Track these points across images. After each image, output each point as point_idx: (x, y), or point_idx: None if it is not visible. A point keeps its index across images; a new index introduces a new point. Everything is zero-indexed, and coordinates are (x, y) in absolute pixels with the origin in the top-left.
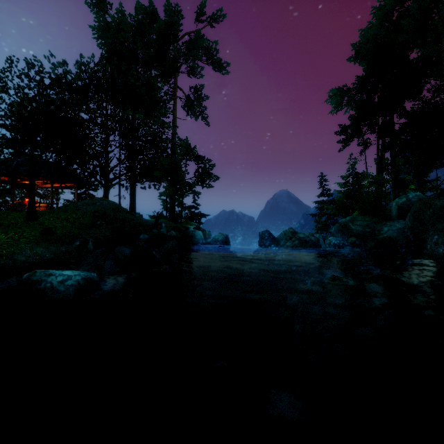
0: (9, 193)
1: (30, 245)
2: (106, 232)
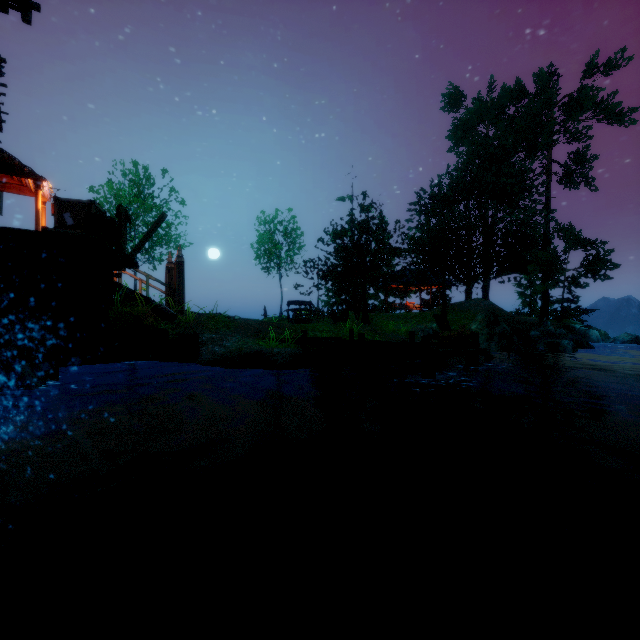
0: (378, 296)
1: None
2: None
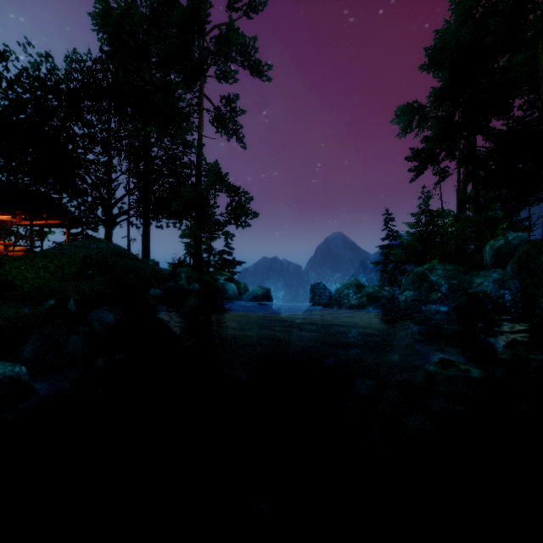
0: None
1: None
2: (100, 285)
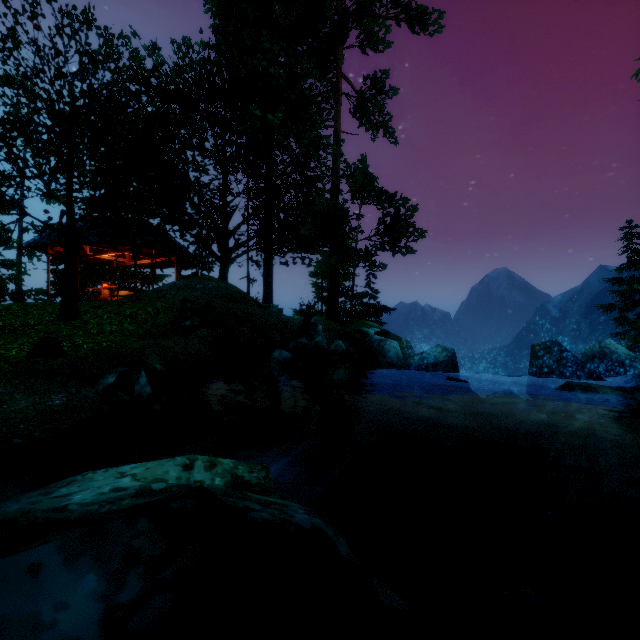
0: (95, 279)
1: None
2: (200, 344)
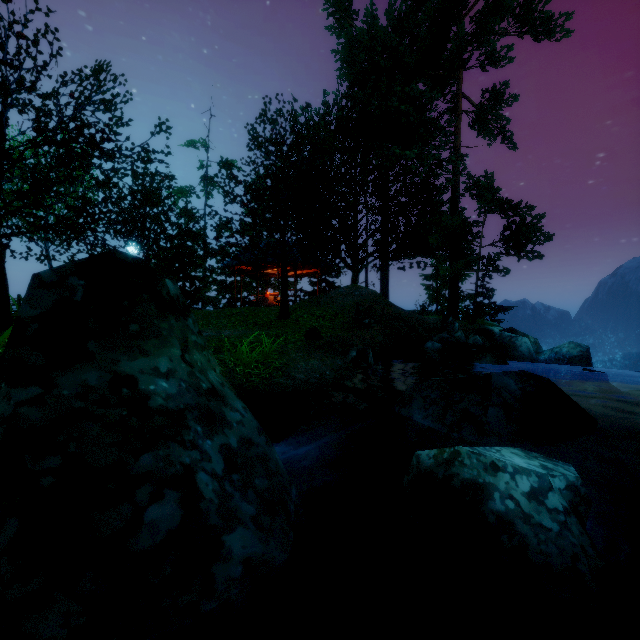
0: (248, 287)
1: (301, 354)
2: (379, 335)
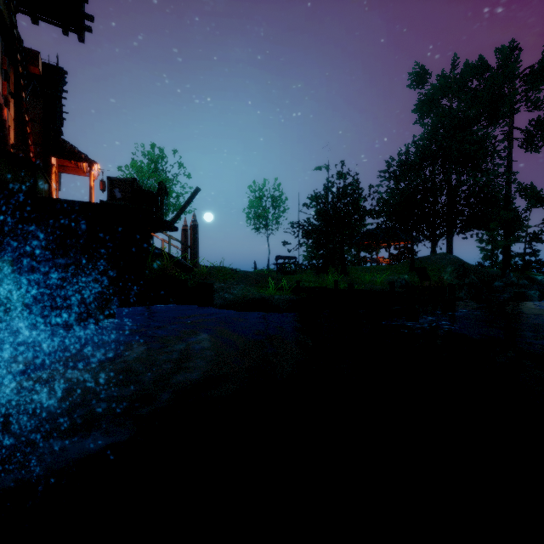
0: (351, 251)
1: None
2: None
